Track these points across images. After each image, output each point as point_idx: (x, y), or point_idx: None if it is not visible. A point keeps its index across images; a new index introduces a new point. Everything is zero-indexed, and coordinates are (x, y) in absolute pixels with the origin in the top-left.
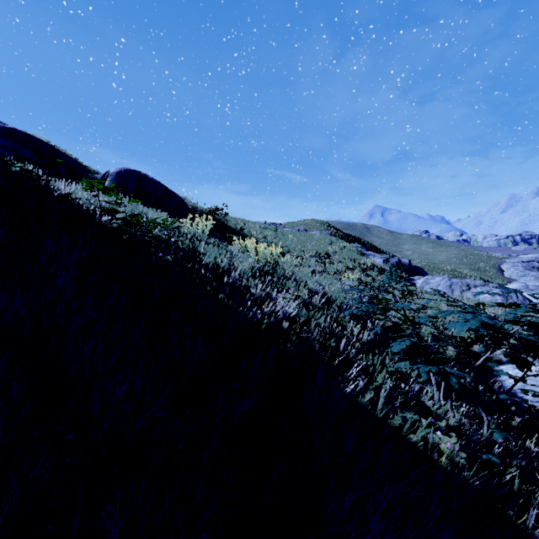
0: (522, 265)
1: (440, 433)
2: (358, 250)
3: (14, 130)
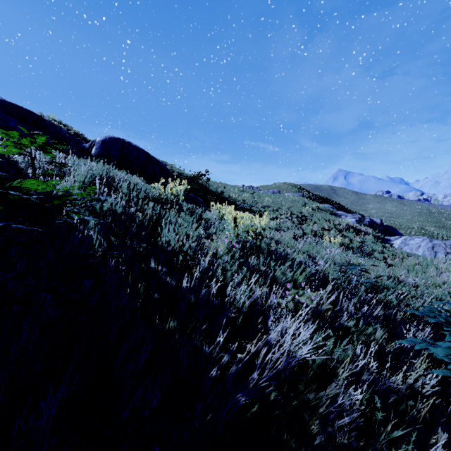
0: None
1: None
2: (329, 210)
3: (3, 102)
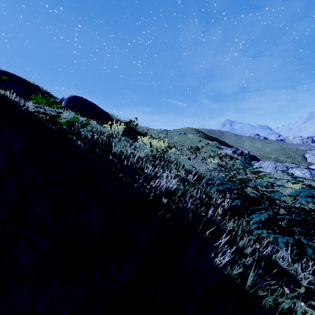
0: None
1: (303, 304)
2: (216, 145)
3: (5, 72)
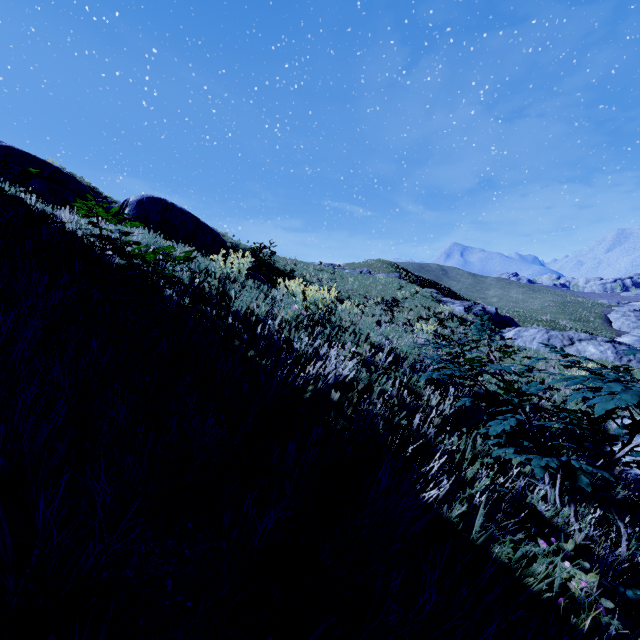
0: (634, 315)
1: (568, 565)
2: (433, 296)
3: (11, 149)
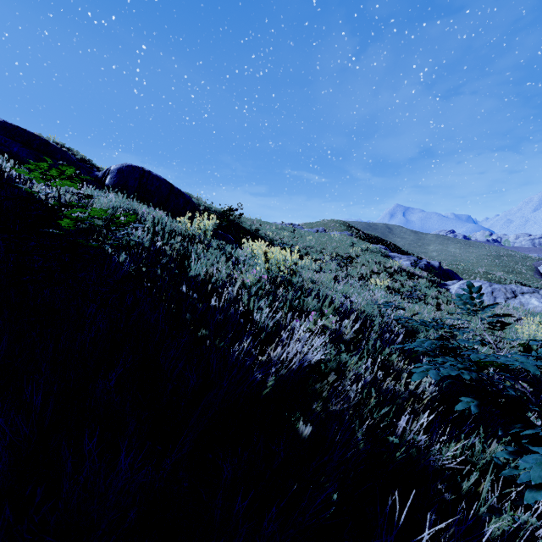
0: None
1: None
2: (382, 252)
3: (4, 123)
